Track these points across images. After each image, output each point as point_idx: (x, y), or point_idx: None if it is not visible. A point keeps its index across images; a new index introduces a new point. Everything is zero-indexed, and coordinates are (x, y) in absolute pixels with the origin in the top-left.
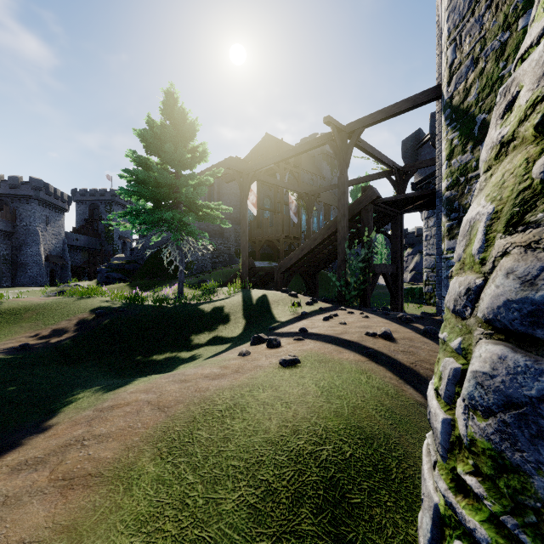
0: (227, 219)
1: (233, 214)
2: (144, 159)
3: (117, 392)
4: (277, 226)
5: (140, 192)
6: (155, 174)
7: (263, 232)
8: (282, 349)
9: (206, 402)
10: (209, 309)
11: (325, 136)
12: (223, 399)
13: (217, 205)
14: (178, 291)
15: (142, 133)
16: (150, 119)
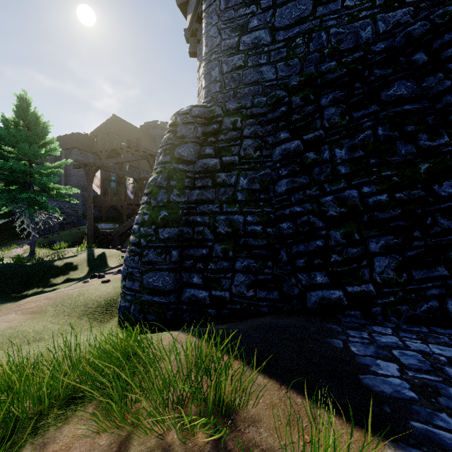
0: (75, 186)
1: (81, 182)
2: None
3: (23, 300)
4: (121, 195)
5: None
6: (11, 163)
7: (109, 199)
8: (105, 278)
9: (69, 295)
10: (62, 263)
11: (145, 156)
12: (76, 293)
13: (67, 188)
14: (31, 251)
15: None
16: (5, 118)
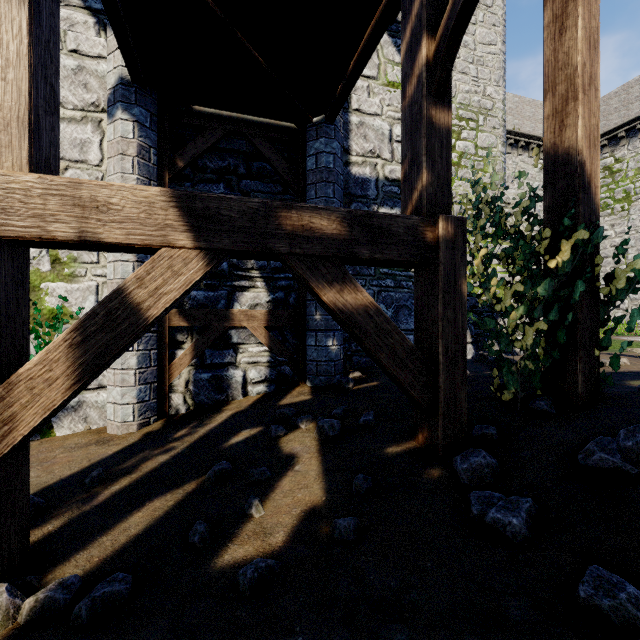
0: None
1: None
2: None
3: None
4: None
5: None
6: None
7: None
8: None
9: None
10: None
11: None
12: None
13: None
14: None
15: None
16: None
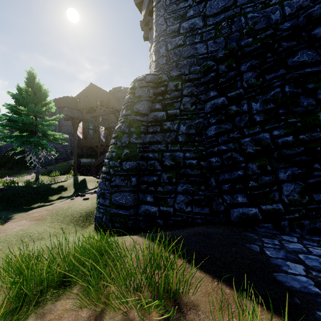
0: (65, 133)
1: (69, 130)
2: (16, 109)
3: (31, 211)
4: (96, 139)
5: (13, 126)
6: (23, 118)
7: (88, 142)
8: (85, 196)
9: (61, 208)
10: (57, 186)
11: (113, 111)
12: (66, 207)
13: (60, 134)
14: (36, 177)
15: (14, 95)
16: (19, 87)
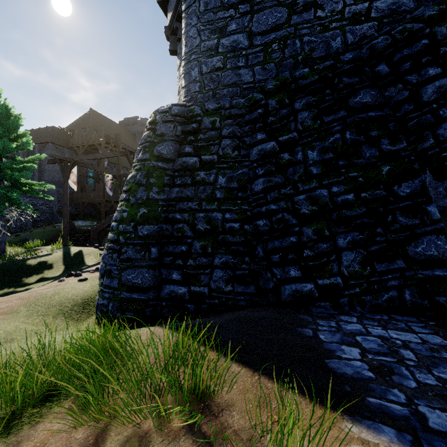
0: (49, 182)
1: (56, 178)
2: None
3: None
4: (99, 192)
5: None
6: None
7: (86, 196)
8: (82, 276)
9: (43, 294)
10: (36, 262)
11: (124, 152)
12: (51, 293)
13: (41, 184)
14: (1, 249)
15: None
16: None
